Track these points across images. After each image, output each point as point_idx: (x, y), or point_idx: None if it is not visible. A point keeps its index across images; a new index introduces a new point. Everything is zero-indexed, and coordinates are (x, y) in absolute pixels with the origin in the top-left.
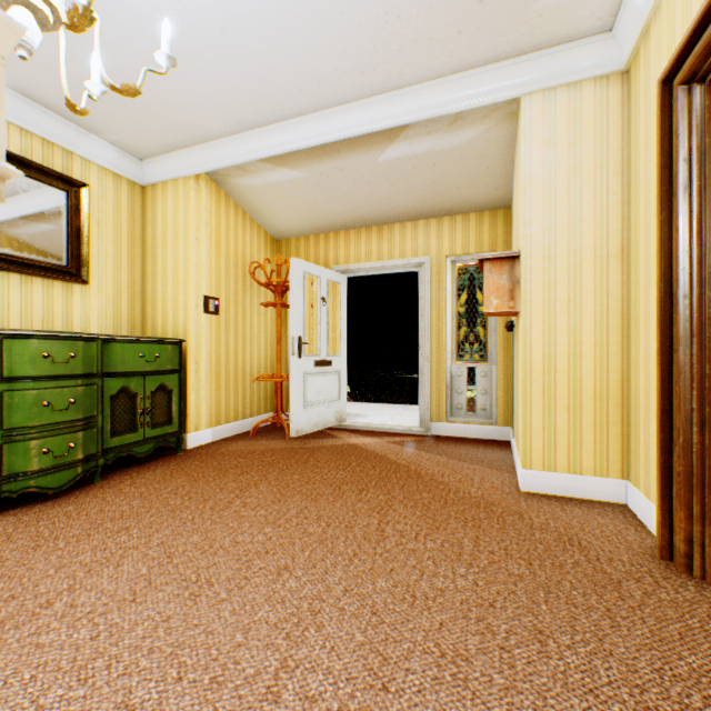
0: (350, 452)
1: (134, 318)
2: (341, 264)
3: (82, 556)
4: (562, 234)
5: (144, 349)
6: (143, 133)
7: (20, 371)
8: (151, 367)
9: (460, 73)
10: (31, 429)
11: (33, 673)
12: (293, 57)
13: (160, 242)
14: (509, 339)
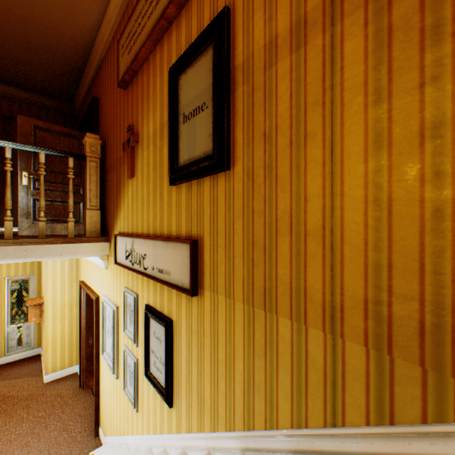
0: None
1: None
2: None
3: None
4: (60, 299)
5: None
6: None
7: None
8: None
9: None
10: None
11: None
12: None
13: None
14: None
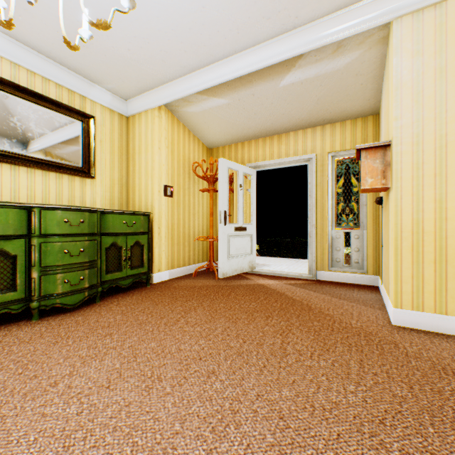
0: (259, 290)
1: (122, 200)
2: (252, 162)
3: (81, 351)
4: (429, 124)
5: (126, 218)
6: (126, 81)
7: (51, 230)
8: (130, 230)
9: (342, 9)
10: (57, 267)
11: (36, 437)
12: (220, 13)
13: (137, 152)
14: (377, 211)
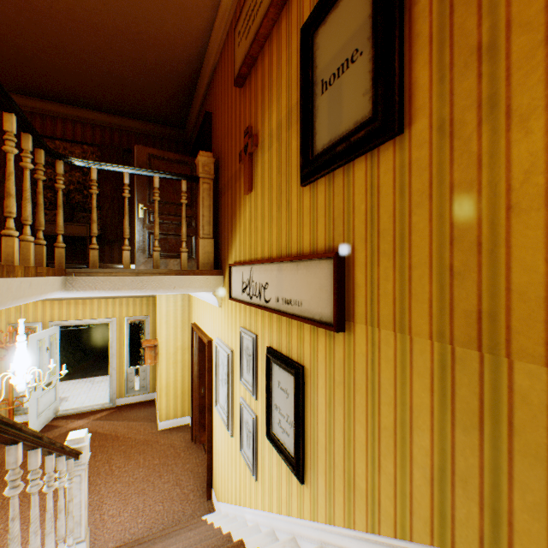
0: None
1: None
2: (57, 320)
3: None
4: (172, 342)
5: None
6: None
7: None
8: None
9: None
10: None
11: None
12: None
13: None
14: None
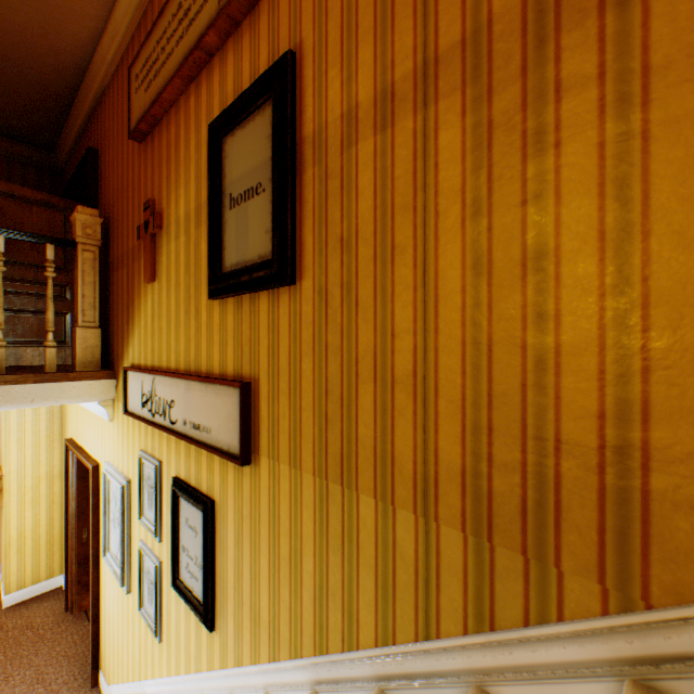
0: None
1: None
2: None
3: None
4: (31, 469)
5: None
6: None
7: None
8: None
9: None
10: None
11: None
12: None
13: None
14: None
